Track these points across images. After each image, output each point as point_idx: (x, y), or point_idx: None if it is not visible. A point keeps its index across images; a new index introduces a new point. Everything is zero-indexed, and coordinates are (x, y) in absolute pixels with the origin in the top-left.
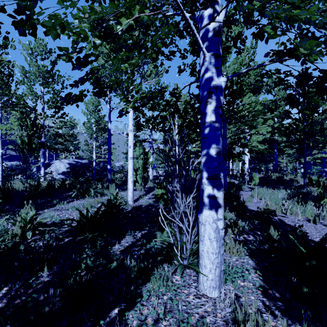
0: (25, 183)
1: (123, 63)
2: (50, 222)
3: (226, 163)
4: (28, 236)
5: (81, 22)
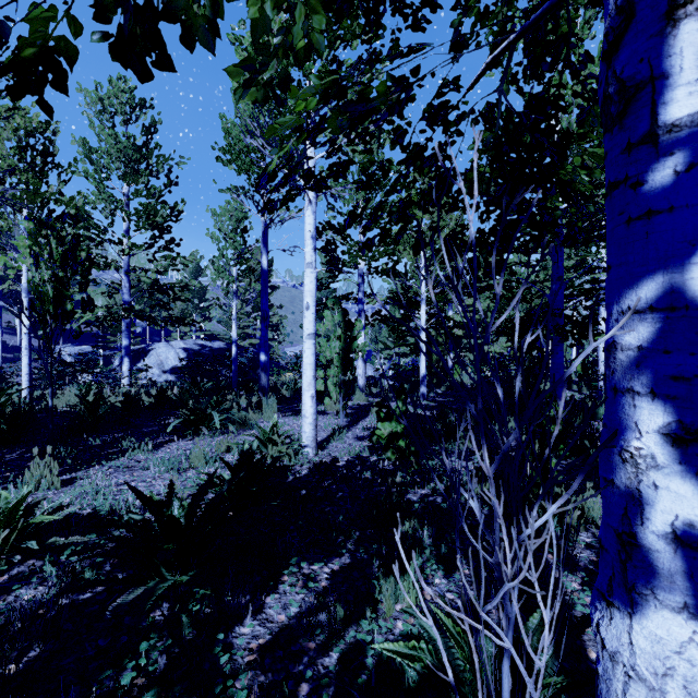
0: (86, 393)
1: None
2: (88, 508)
3: (561, 348)
4: None
5: None
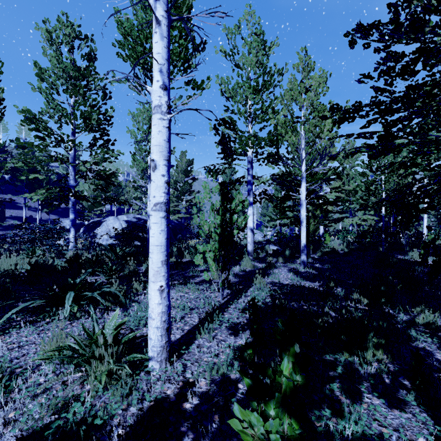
0: (31, 256)
1: None
2: None
3: None
4: None
5: None
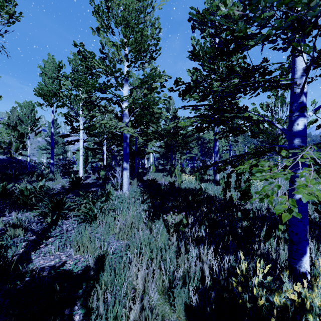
0: None
1: (78, 101)
2: None
3: (136, 158)
4: (51, 188)
5: (85, 113)
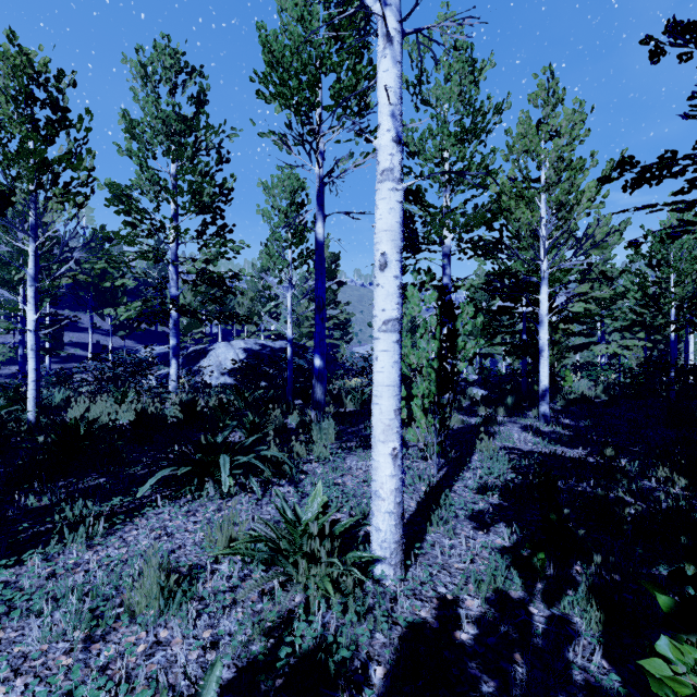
0: (121, 401)
1: None
2: None
3: None
4: None
5: None
